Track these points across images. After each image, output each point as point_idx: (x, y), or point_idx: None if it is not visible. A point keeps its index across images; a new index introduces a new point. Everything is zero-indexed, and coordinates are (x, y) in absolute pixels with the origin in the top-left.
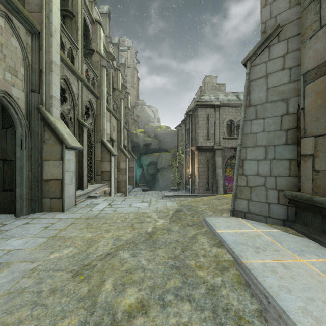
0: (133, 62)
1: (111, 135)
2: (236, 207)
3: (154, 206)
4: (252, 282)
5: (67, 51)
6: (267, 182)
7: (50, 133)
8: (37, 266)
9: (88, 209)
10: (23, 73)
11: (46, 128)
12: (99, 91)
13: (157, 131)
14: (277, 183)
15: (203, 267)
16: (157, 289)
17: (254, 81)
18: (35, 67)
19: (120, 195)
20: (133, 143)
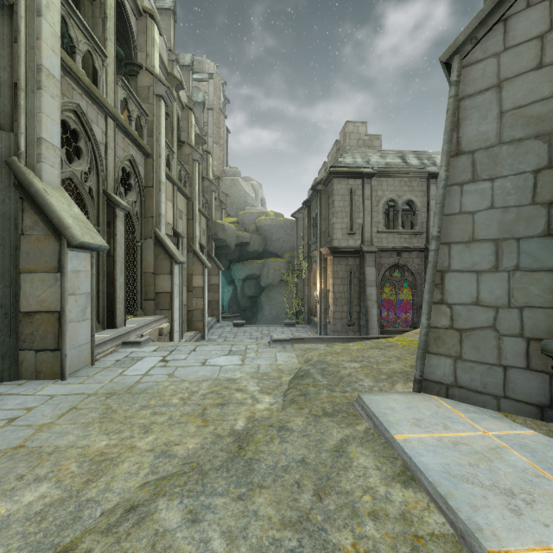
0: (219, 101)
1: (175, 226)
2: (426, 371)
3: (252, 363)
4: None
5: (81, 57)
6: (499, 320)
7: (36, 215)
8: None
9: (117, 370)
10: None
11: (26, 205)
12: (151, 143)
13: (260, 220)
14: (526, 322)
15: None
16: None
17: (469, 98)
18: (3, 77)
19: (193, 335)
20: (218, 242)
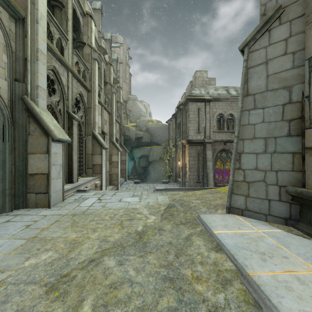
0: (125, 58)
1: (103, 129)
2: (232, 203)
3: (145, 201)
4: (264, 303)
5: (56, 41)
6: (267, 177)
7: (36, 124)
8: (7, 277)
9: (76, 204)
10: (5, 61)
11: (31, 119)
12: (90, 84)
13: (149, 125)
14: (279, 178)
15: (201, 279)
16: (147, 311)
17: (252, 68)
18: (20, 55)
19: (112, 188)
20: (125, 137)
